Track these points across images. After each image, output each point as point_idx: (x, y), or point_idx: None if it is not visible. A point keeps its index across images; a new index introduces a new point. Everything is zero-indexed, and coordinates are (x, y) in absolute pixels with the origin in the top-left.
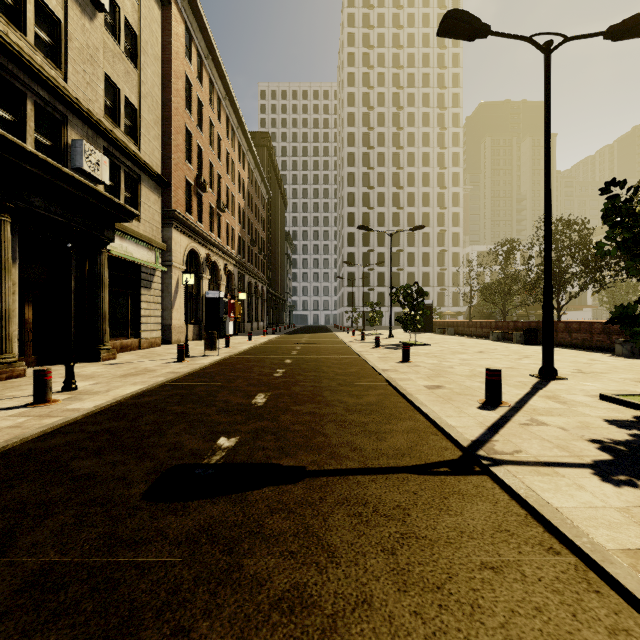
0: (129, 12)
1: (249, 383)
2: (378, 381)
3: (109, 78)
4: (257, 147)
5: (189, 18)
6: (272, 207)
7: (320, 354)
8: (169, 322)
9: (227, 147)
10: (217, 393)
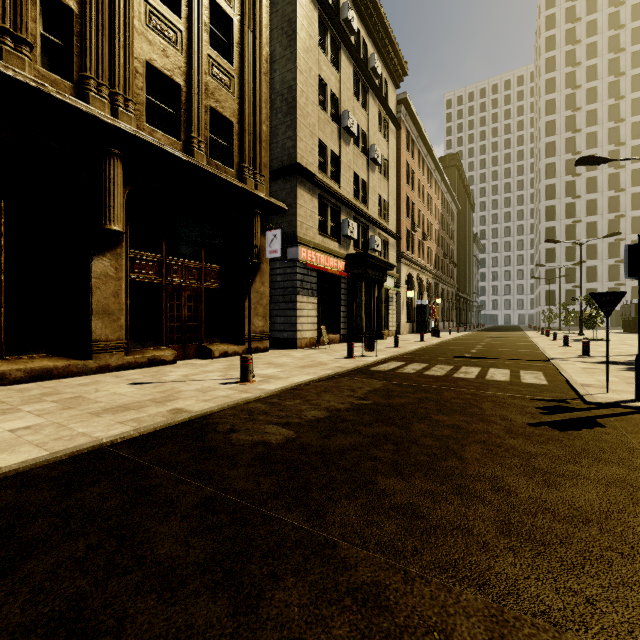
0: (385, 152)
1: (465, 348)
2: (535, 350)
3: (378, 195)
4: (446, 168)
5: (408, 123)
6: (460, 217)
7: (505, 342)
8: (398, 321)
9: (427, 190)
10: (454, 349)
